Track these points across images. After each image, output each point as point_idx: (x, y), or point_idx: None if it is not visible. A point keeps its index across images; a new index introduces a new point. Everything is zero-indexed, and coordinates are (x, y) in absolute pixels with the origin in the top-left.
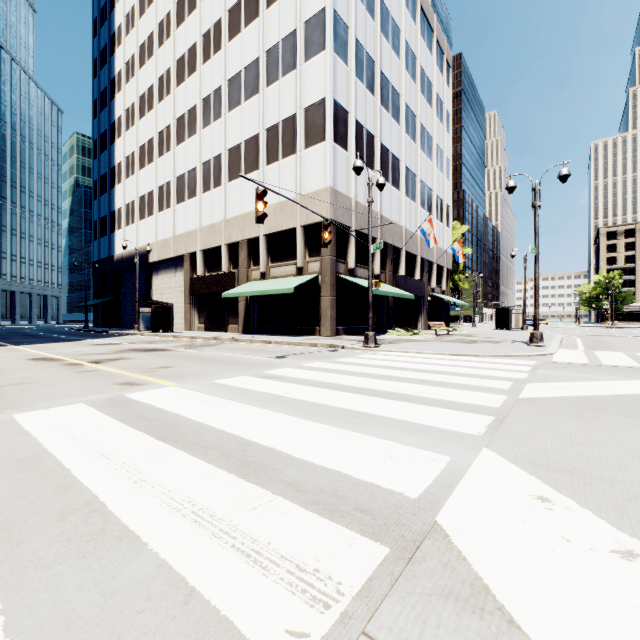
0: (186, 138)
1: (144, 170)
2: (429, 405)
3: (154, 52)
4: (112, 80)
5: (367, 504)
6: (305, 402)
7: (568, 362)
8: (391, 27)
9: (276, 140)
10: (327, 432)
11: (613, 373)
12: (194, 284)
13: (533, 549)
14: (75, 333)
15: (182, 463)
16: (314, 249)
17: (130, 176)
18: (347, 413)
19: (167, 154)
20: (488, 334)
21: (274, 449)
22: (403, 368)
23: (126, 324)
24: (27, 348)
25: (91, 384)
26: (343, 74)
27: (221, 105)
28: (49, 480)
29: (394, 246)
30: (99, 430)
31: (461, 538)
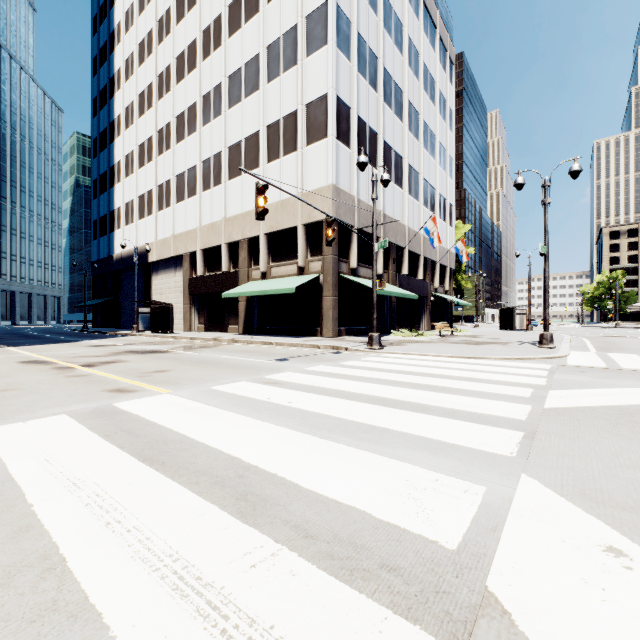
0: (186, 136)
1: (143, 169)
2: (447, 417)
3: (153, 49)
4: (111, 78)
5: (395, 558)
6: (310, 413)
7: (584, 365)
8: (394, 22)
9: (277, 137)
10: (337, 452)
11: (636, 378)
12: (194, 284)
13: (629, 639)
14: (73, 334)
15: (167, 495)
16: (316, 248)
17: (129, 175)
18: (357, 427)
19: (167, 152)
20: (493, 335)
21: (277, 475)
22: (412, 372)
23: (125, 324)
24: (21, 350)
25: (79, 391)
26: (345, 69)
27: (221, 102)
28: (4, 520)
29: (397, 245)
30: (77, 449)
31: (527, 618)
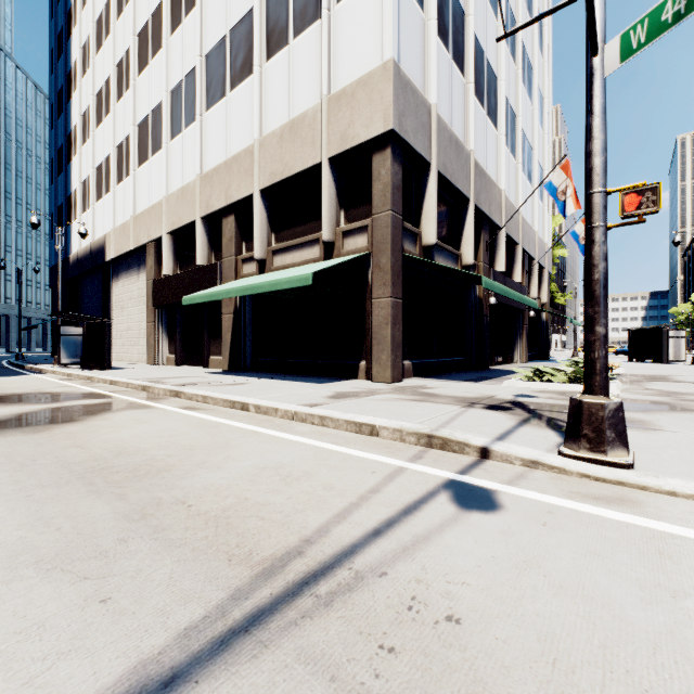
0: (149, 59)
1: (101, 126)
2: None
3: None
4: (68, 12)
5: None
6: None
7: None
8: None
9: (283, 6)
10: None
11: None
12: (159, 289)
13: None
14: None
15: None
16: (356, 204)
17: (86, 140)
18: None
19: (127, 93)
20: (687, 374)
21: None
22: None
23: None
24: None
25: None
26: None
27: None
28: None
29: (490, 220)
30: None
31: None
